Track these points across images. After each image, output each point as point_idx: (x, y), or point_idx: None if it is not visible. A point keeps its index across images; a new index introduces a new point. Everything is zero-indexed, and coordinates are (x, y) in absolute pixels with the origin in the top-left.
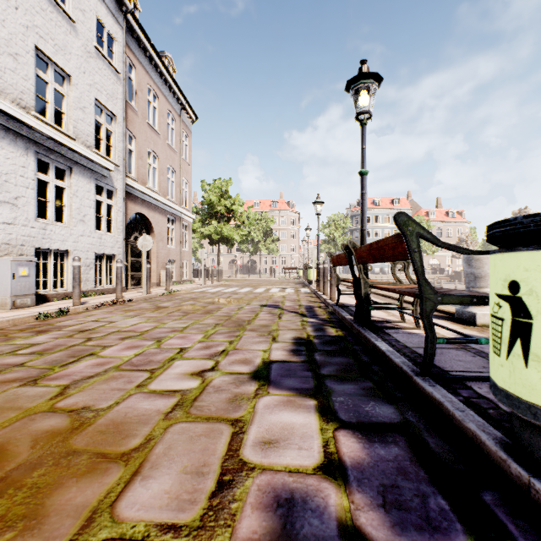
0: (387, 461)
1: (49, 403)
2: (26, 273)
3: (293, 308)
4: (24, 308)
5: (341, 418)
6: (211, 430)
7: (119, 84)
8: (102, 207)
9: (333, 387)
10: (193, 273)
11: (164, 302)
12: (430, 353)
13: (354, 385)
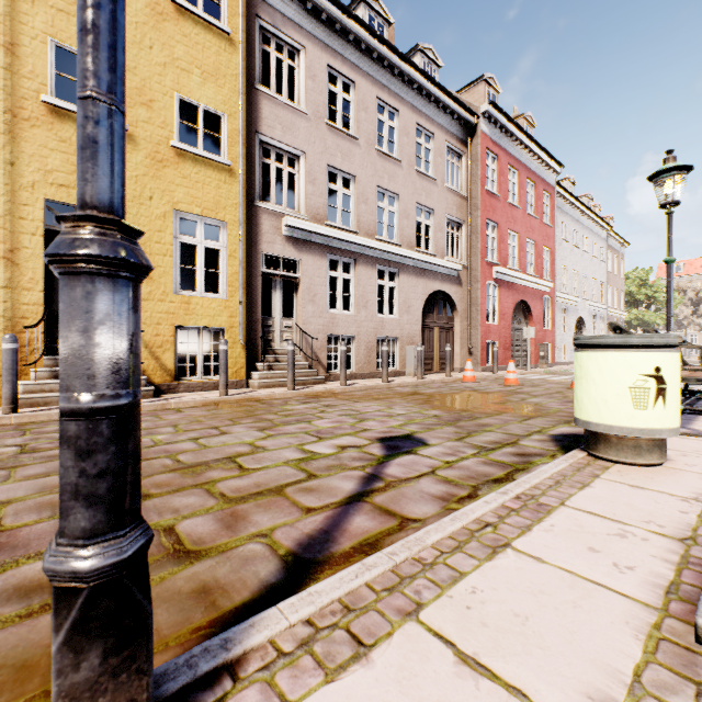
0: None
1: None
2: None
3: None
4: None
5: None
6: None
7: (604, 267)
8: (600, 325)
9: None
10: None
11: None
12: None
13: None
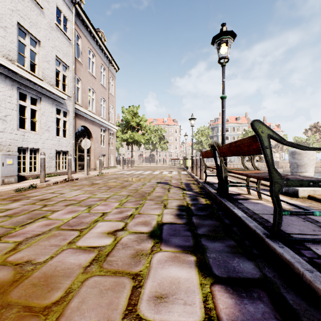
0: (257, 319)
1: (3, 257)
2: (11, 162)
3: (177, 184)
4: (10, 184)
5: (215, 273)
6: (117, 284)
7: (71, 47)
8: (60, 122)
9: (207, 245)
10: (116, 162)
11: (97, 180)
12: (278, 222)
13: (222, 243)
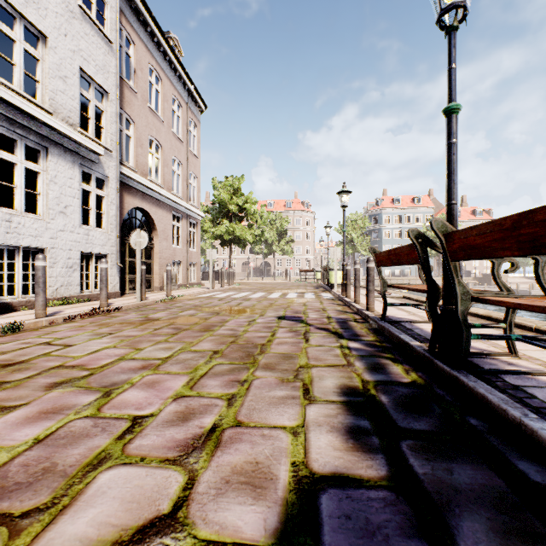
0: None
1: None
2: None
3: (321, 321)
4: None
5: None
6: None
7: (112, 56)
8: (90, 198)
9: None
10: (203, 275)
11: (158, 311)
12: None
13: None
